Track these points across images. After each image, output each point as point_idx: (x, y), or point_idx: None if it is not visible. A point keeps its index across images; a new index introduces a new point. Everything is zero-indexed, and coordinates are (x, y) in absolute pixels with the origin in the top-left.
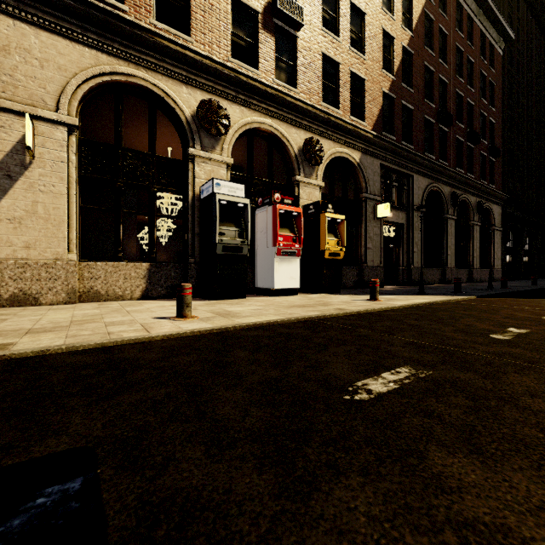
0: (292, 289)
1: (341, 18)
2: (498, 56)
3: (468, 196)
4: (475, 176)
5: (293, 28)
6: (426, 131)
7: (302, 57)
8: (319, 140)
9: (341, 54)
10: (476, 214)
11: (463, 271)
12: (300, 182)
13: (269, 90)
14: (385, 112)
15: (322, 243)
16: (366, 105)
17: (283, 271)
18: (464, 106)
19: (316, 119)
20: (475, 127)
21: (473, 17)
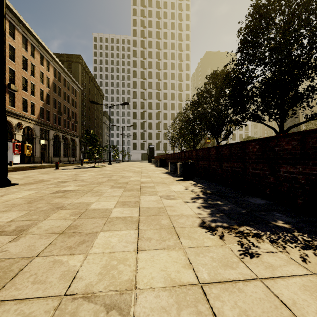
0: (17, 163)
1: (28, 86)
2: (78, 93)
3: (68, 136)
4: (70, 130)
5: (14, 91)
6: (54, 116)
7: (17, 99)
8: (21, 121)
9: (28, 97)
10: (70, 141)
11: (66, 158)
12: (16, 134)
13: (8, 110)
14: (41, 111)
15: (25, 151)
16: (35, 111)
17: (15, 158)
18: (66, 109)
19: (21, 116)
20: (70, 115)
21: (69, 82)
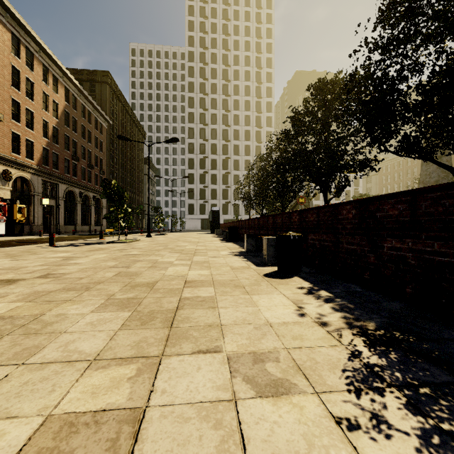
0: (1, 234)
1: (21, 114)
2: (105, 128)
3: (89, 192)
4: (92, 184)
5: None
6: (66, 163)
7: (1, 133)
8: (10, 169)
9: (21, 131)
10: (93, 201)
11: (86, 227)
12: (0, 188)
13: None
14: (44, 154)
15: (15, 216)
16: (34, 153)
17: None
18: (86, 151)
19: (9, 161)
20: (92, 161)
21: (91, 111)
